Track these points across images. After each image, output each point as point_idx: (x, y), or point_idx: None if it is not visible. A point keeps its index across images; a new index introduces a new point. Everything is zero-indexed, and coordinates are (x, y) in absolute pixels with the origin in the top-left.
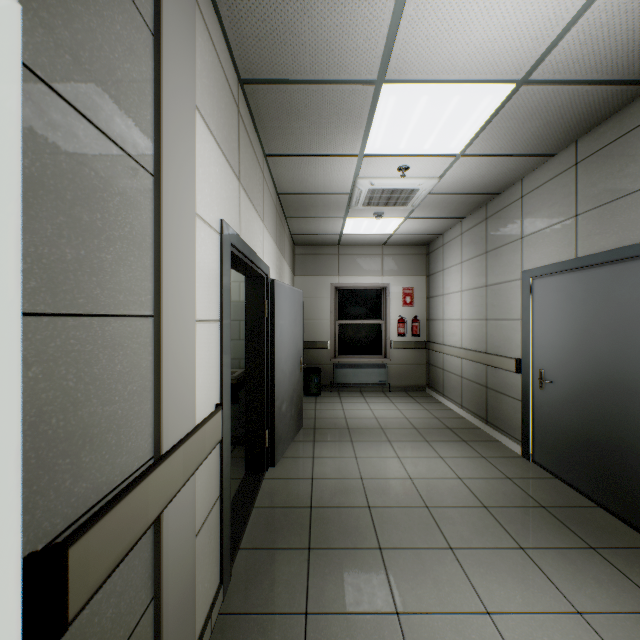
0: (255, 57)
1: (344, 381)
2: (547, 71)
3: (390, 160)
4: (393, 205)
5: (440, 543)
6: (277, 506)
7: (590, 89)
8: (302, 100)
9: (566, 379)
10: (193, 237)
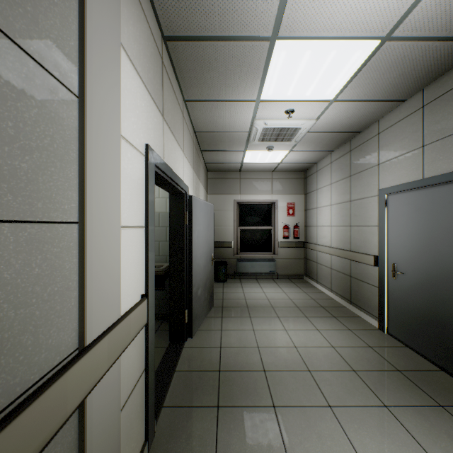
0: (175, 16)
1: (244, 271)
2: (406, 29)
3: (280, 105)
4: (281, 140)
5: (321, 402)
6: (193, 370)
7: (439, 45)
8: (212, 54)
9: (415, 271)
10: (119, 155)
